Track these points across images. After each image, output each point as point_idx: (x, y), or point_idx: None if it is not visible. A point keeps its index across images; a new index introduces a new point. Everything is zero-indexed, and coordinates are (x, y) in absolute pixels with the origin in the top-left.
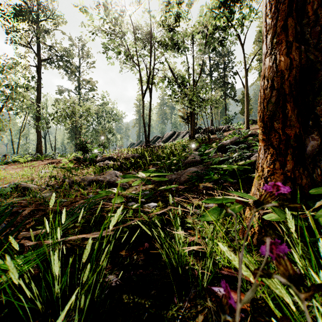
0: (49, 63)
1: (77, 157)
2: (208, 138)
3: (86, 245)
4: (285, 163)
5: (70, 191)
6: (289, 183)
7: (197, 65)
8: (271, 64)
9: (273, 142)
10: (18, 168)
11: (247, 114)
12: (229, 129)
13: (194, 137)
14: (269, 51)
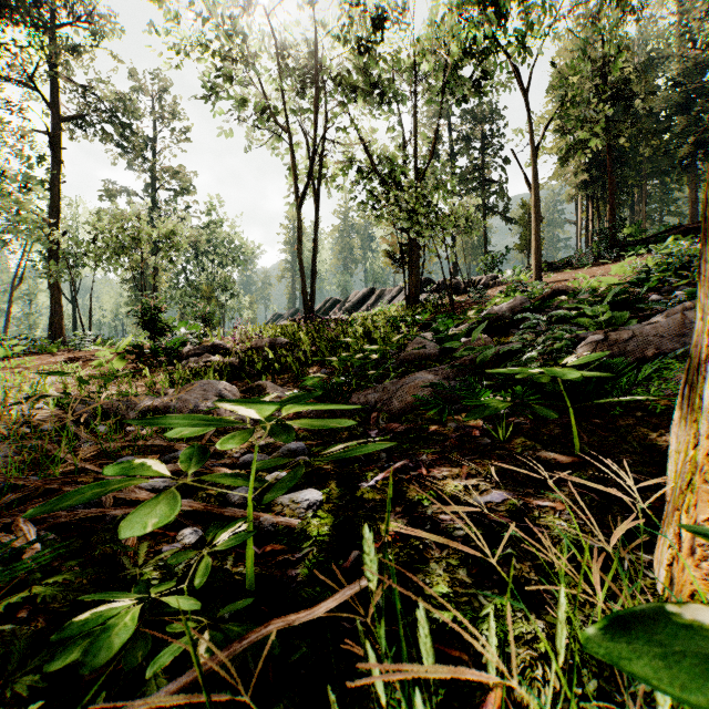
0: (81, 127)
1: (134, 346)
2: (451, 301)
3: None
4: None
5: (57, 449)
6: None
7: (425, 135)
8: None
9: None
10: None
11: (538, 248)
12: (496, 283)
13: (417, 300)
14: None
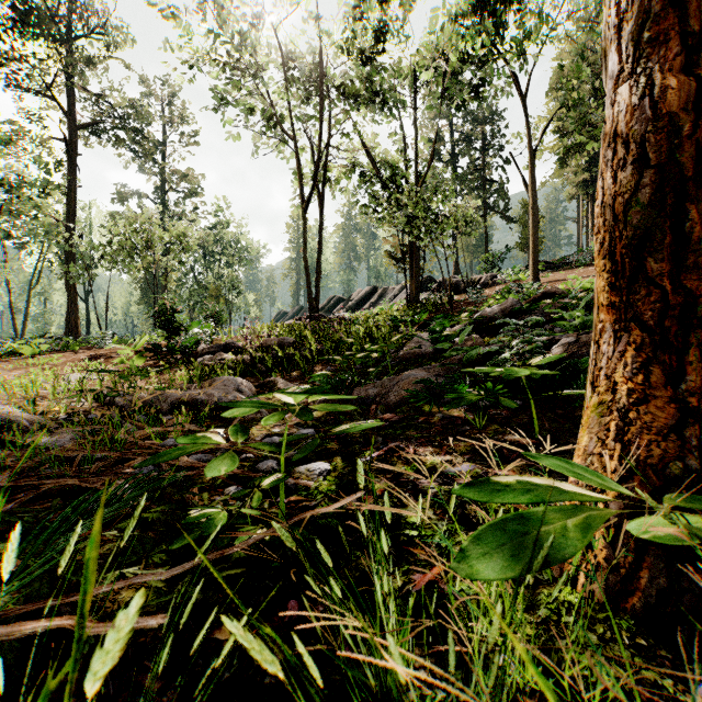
0: (95, 134)
1: (152, 345)
2: (449, 301)
3: (121, 604)
4: (678, 370)
5: (117, 432)
6: (693, 427)
7: (426, 140)
8: (638, 99)
9: (644, 311)
10: (16, 370)
11: (535, 249)
12: (495, 282)
13: (418, 300)
14: (628, 66)
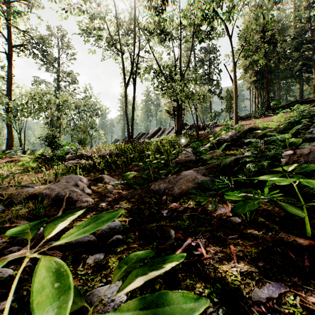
0: (22, 50)
1: (40, 155)
2: (197, 133)
3: None
4: None
5: None
6: None
7: (184, 57)
8: None
9: None
10: None
11: (236, 109)
12: (216, 125)
13: (181, 133)
14: None
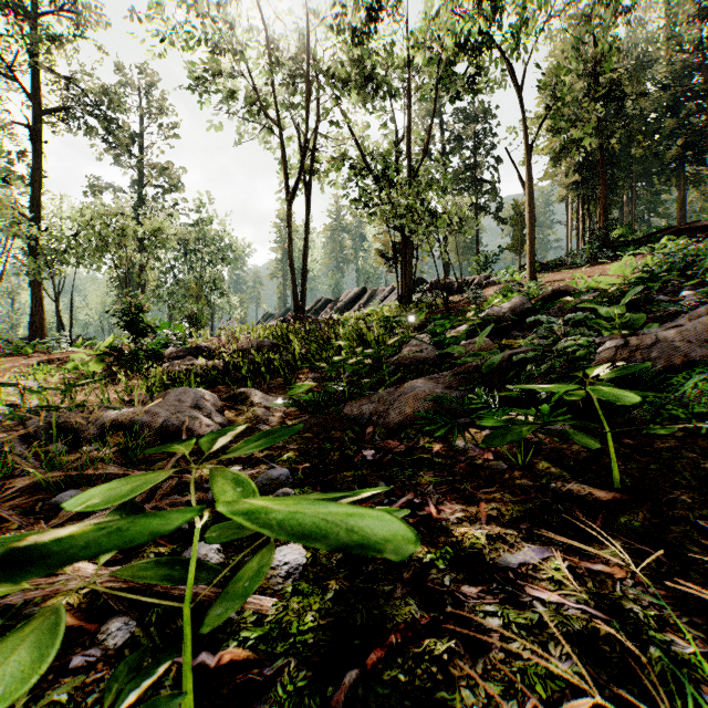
0: (64, 120)
1: (111, 348)
2: (445, 301)
3: None
4: None
5: None
6: None
7: (418, 133)
8: None
9: None
10: None
11: (532, 248)
12: (489, 283)
13: (410, 300)
14: None
